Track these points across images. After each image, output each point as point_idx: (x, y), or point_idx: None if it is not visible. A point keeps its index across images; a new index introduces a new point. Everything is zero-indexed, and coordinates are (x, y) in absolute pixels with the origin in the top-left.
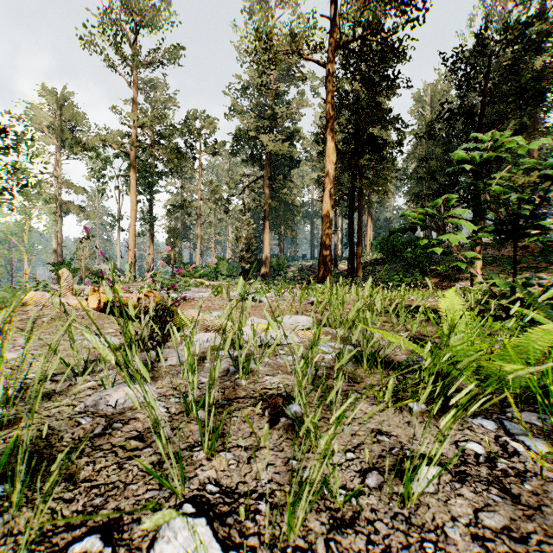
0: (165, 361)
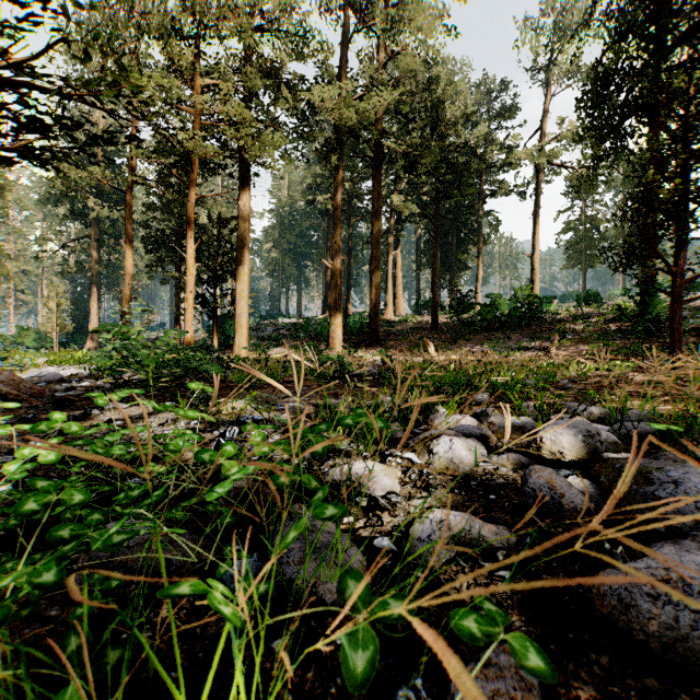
0: None
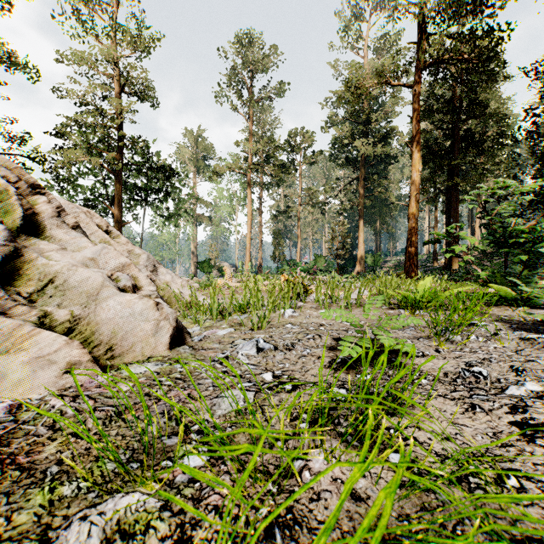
0: (307, 300)
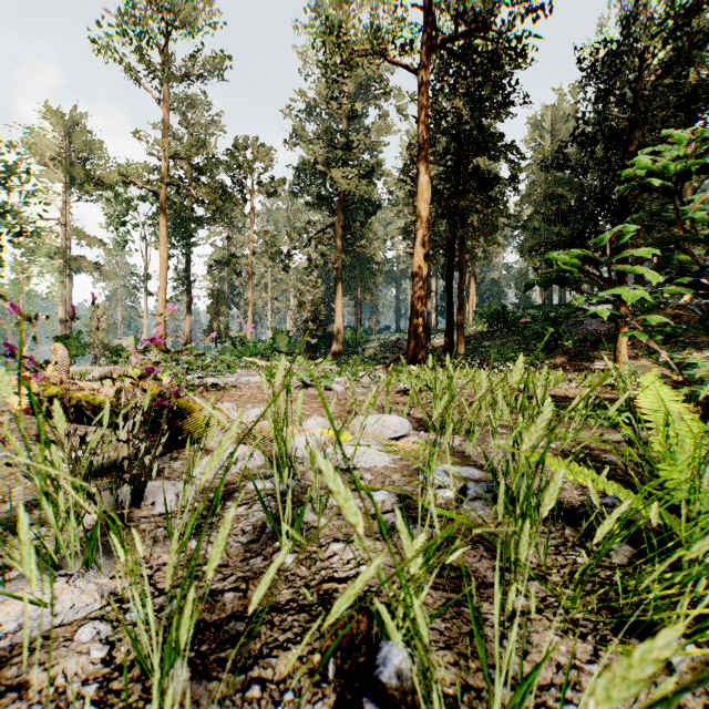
0: (151, 507)
